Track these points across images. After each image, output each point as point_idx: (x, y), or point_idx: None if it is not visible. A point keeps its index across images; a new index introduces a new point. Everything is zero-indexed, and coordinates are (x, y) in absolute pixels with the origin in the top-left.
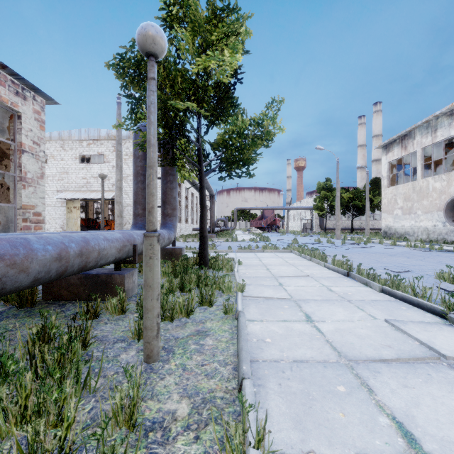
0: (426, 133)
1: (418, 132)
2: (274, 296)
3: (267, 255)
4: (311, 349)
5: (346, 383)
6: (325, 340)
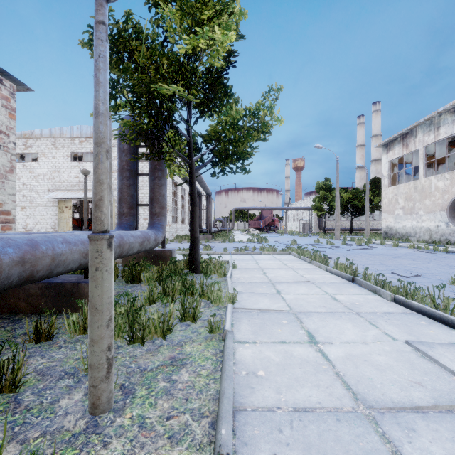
0: (429, 130)
1: (420, 130)
2: (271, 308)
3: (265, 257)
4: (317, 388)
5: (371, 452)
6: (335, 372)
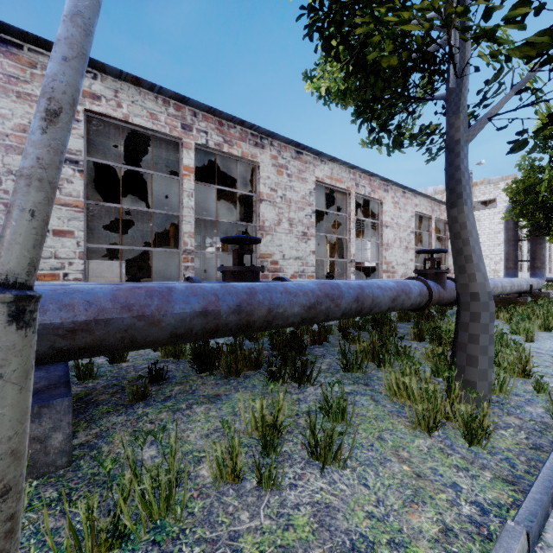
0: None
1: None
2: None
3: None
4: None
5: None
6: None
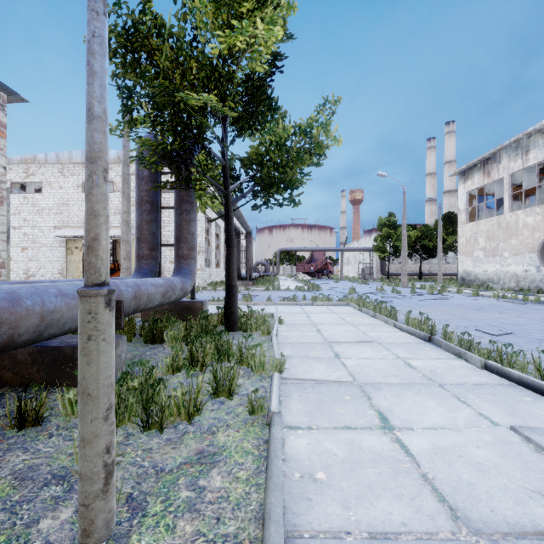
0: (515, 155)
1: (504, 154)
2: (329, 378)
3: (318, 310)
4: (400, 499)
5: None
6: (421, 474)
